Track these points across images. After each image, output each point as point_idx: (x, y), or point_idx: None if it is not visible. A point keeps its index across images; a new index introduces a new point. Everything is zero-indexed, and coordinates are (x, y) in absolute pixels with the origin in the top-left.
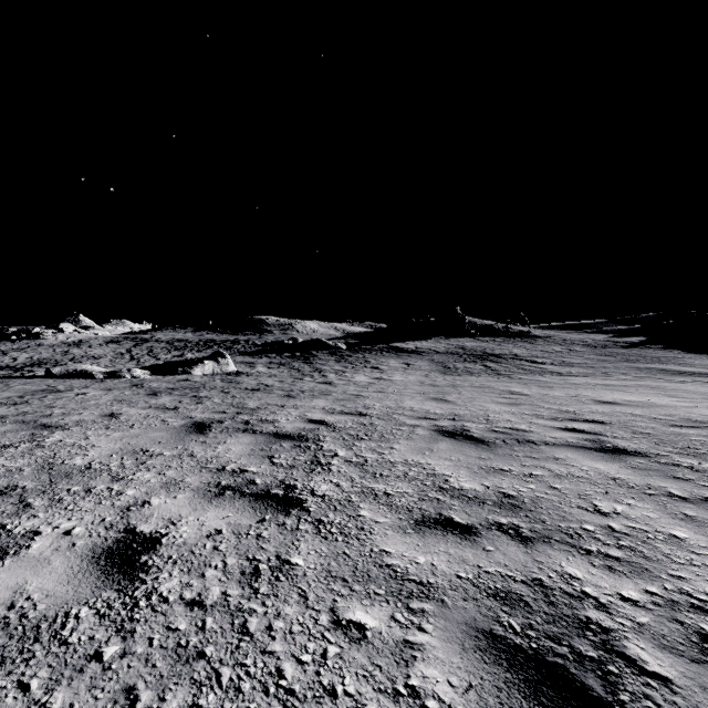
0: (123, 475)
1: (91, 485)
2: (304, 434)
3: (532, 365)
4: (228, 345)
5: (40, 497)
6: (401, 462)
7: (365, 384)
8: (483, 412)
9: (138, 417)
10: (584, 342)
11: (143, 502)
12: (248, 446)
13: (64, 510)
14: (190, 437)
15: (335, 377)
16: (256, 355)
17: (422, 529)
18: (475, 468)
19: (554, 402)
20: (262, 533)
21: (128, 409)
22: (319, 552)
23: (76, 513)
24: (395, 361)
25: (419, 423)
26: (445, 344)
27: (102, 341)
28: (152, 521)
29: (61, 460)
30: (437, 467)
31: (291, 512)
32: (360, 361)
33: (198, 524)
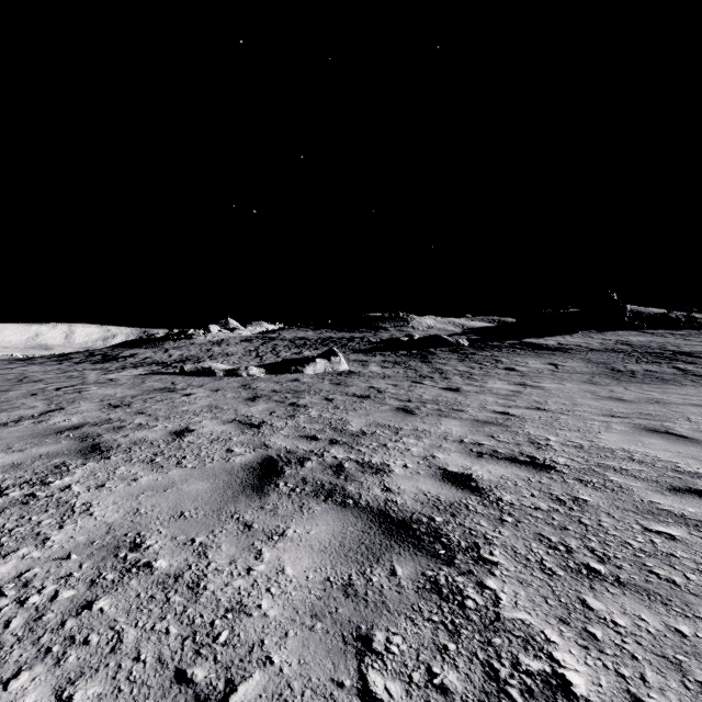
0: None
1: None
2: (440, 523)
3: None
4: (343, 343)
5: None
6: None
7: (507, 393)
8: None
9: (205, 440)
10: None
11: None
12: (321, 561)
13: None
14: (236, 504)
15: (462, 381)
16: (369, 353)
17: None
18: None
19: None
20: None
21: (207, 423)
22: None
23: None
24: (535, 360)
25: (698, 511)
26: (599, 339)
27: (238, 340)
28: None
29: None
30: None
31: None
32: (488, 360)
33: None
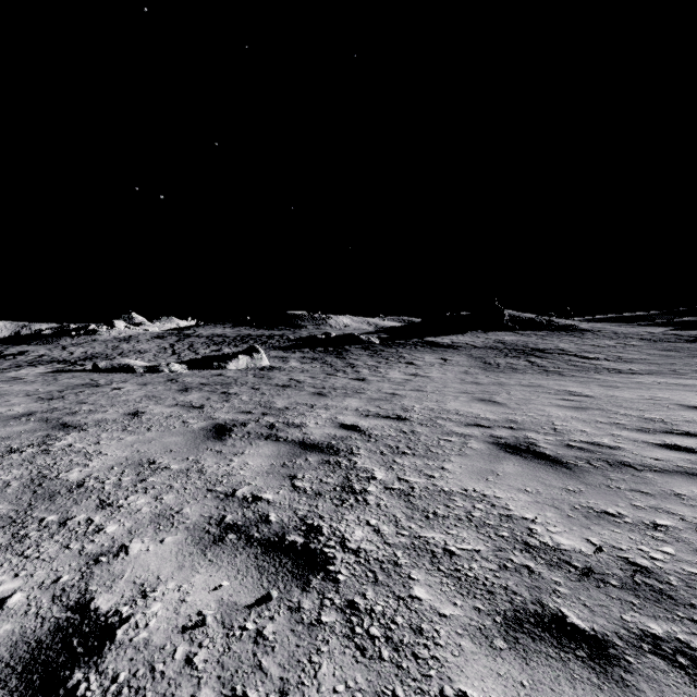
0: (113, 498)
1: (70, 513)
2: (334, 443)
3: (584, 361)
4: (263, 340)
5: (3, 530)
6: (458, 493)
7: (401, 381)
8: (546, 418)
9: (160, 417)
10: (640, 335)
11: (119, 548)
12: (268, 459)
13: (18, 557)
14: (206, 444)
15: (369, 373)
16: (289, 350)
17: (519, 640)
18: (565, 508)
19: (629, 406)
20: (265, 629)
21: (154, 407)
22: (351, 689)
23: (30, 564)
24: (430, 356)
25: (471, 431)
26: (482, 338)
27: (149, 336)
28: (117, 587)
29: (56, 473)
30: (511, 504)
31: (311, 583)
32: (393, 356)
33: (177, 600)
